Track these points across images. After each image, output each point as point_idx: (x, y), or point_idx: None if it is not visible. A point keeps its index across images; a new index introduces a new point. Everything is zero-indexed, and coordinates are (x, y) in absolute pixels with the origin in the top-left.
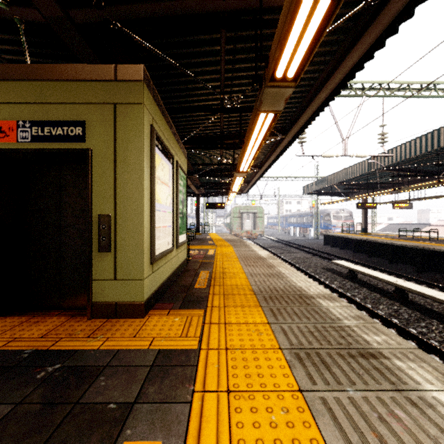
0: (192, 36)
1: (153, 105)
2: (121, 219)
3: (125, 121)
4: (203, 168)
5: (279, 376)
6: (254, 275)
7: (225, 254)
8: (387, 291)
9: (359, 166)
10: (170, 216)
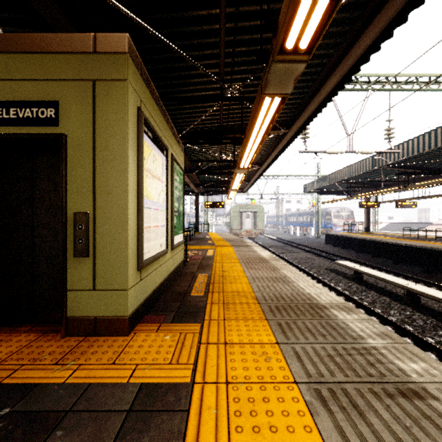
0: (188, 11)
1: (142, 85)
2: (101, 218)
3: (106, 101)
4: (202, 166)
5: (299, 430)
6: (257, 279)
7: (225, 255)
8: (396, 294)
9: (363, 164)
10: (163, 214)
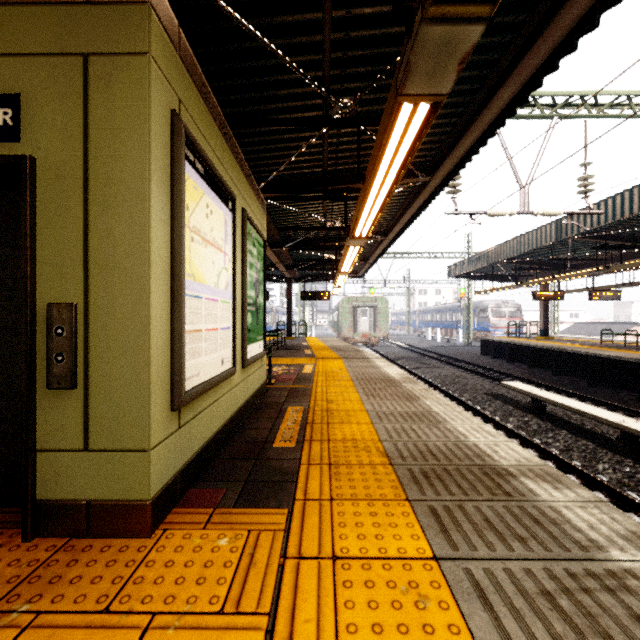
0: None
1: (182, 74)
2: (99, 314)
3: (109, 94)
4: (296, 237)
5: None
6: (385, 415)
7: (331, 374)
8: (603, 437)
9: (541, 233)
10: (227, 308)
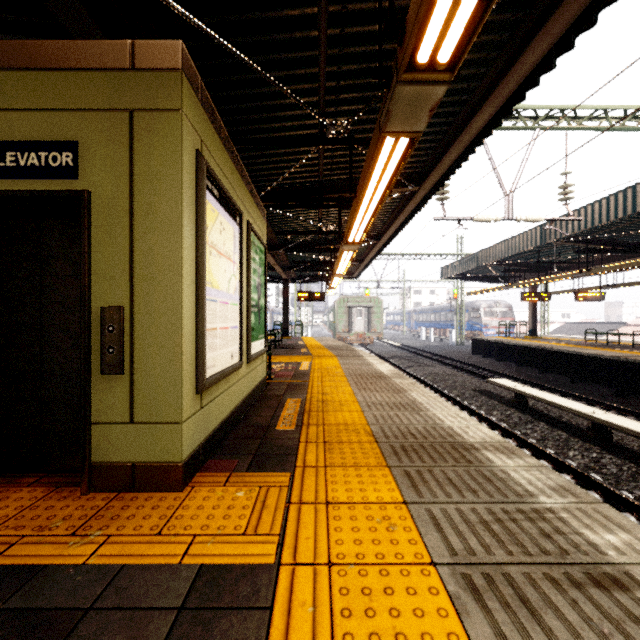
0: (272, 11)
1: (203, 118)
2: (141, 315)
3: (150, 142)
4: (293, 240)
5: (440, 639)
6: (374, 405)
7: (327, 370)
8: (577, 428)
9: (527, 237)
10: (235, 310)
